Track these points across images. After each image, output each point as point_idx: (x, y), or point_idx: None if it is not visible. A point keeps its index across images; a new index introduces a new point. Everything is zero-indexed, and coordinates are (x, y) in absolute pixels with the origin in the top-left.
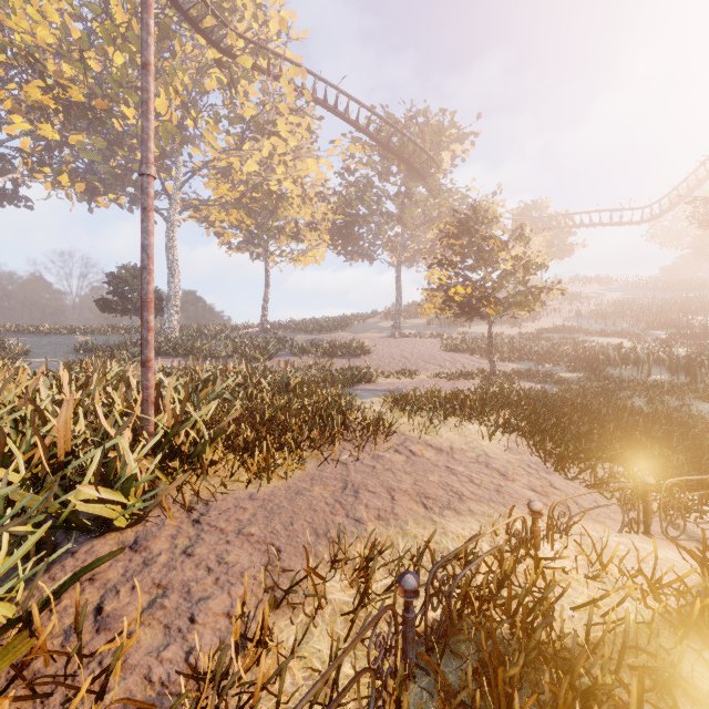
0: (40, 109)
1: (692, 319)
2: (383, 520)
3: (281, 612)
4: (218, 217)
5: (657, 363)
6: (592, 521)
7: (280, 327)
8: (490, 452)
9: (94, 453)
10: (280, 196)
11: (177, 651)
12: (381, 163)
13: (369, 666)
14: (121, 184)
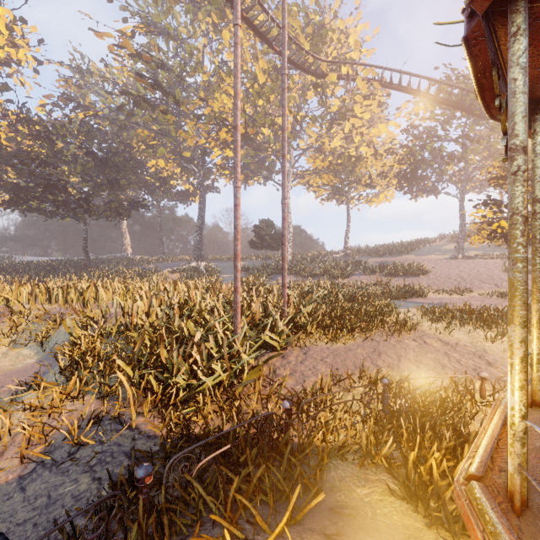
0: (225, 142)
1: None
2: (391, 368)
3: (336, 387)
4: (315, 181)
5: None
6: None
7: (358, 252)
8: (488, 350)
9: (268, 321)
10: (357, 158)
11: (300, 388)
12: (443, 114)
13: (362, 400)
14: (260, 170)
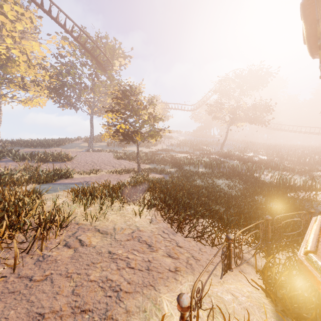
0: None
1: (206, 148)
2: None
3: None
4: None
5: (199, 164)
6: (206, 273)
7: (11, 143)
8: (140, 226)
9: None
10: (9, 58)
11: None
12: (81, 56)
13: None
14: None
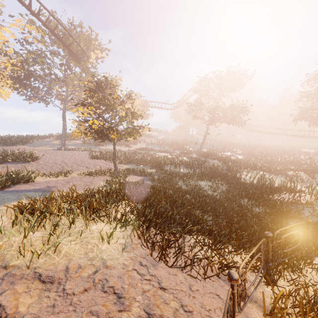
0: None
1: (186, 147)
2: None
3: None
4: None
5: (180, 164)
6: None
7: None
8: (108, 258)
9: None
10: None
11: None
12: (51, 44)
13: None
14: None
